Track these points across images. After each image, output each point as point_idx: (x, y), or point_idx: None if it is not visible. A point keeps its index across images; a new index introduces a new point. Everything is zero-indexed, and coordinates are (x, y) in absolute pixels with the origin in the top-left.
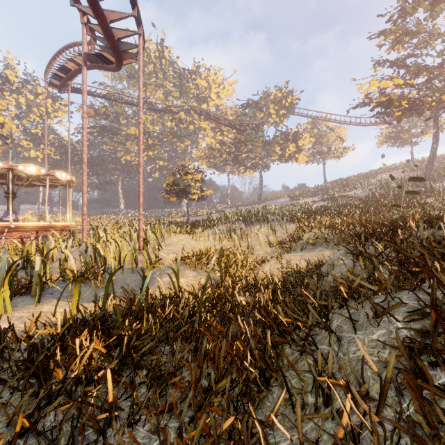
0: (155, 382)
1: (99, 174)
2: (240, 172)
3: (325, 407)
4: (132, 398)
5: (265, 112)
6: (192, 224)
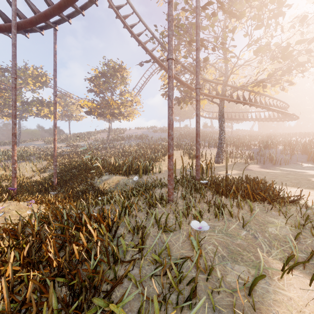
0: None
1: None
2: None
3: None
4: None
5: (24, 81)
6: None
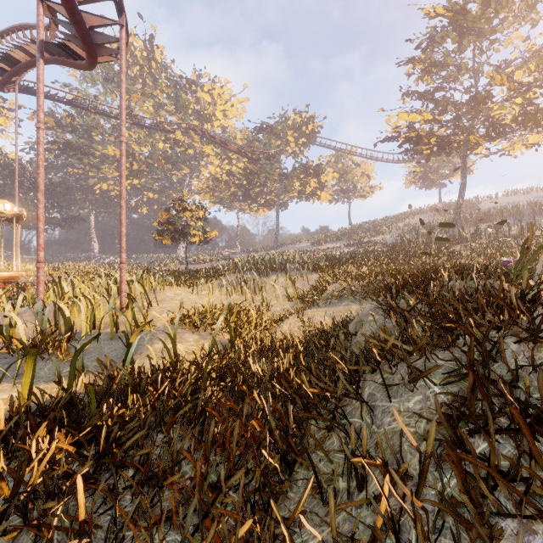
0: (146, 484)
1: (61, 207)
2: (253, 210)
3: (359, 491)
4: (114, 510)
5: (283, 140)
6: (192, 274)
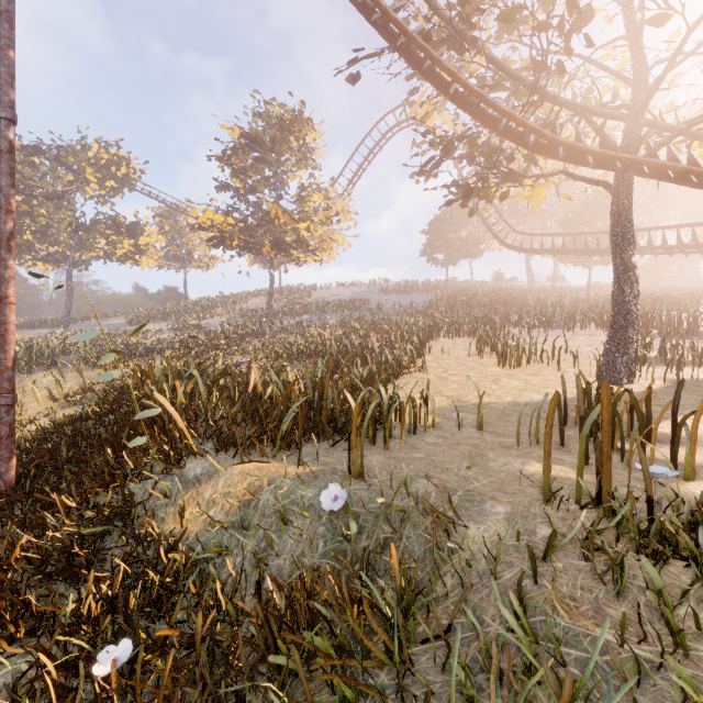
0: None
1: None
2: (25, 262)
3: None
4: None
5: (78, 176)
6: None
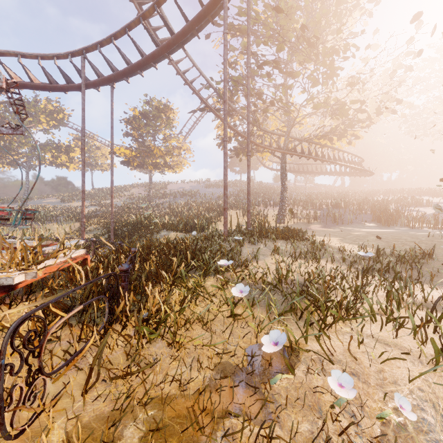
0: None
1: None
2: None
3: None
4: None
5: (35, 119)
6: None
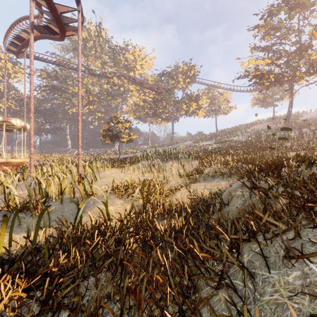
0: None
1: (50, 122)
2: (158, 123)
3: None
4: None
5: (176, 80)
6: (122, 160)
